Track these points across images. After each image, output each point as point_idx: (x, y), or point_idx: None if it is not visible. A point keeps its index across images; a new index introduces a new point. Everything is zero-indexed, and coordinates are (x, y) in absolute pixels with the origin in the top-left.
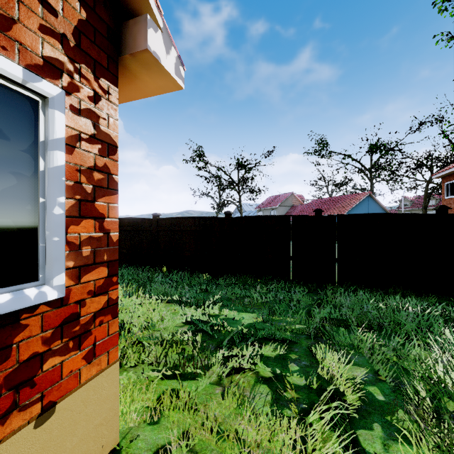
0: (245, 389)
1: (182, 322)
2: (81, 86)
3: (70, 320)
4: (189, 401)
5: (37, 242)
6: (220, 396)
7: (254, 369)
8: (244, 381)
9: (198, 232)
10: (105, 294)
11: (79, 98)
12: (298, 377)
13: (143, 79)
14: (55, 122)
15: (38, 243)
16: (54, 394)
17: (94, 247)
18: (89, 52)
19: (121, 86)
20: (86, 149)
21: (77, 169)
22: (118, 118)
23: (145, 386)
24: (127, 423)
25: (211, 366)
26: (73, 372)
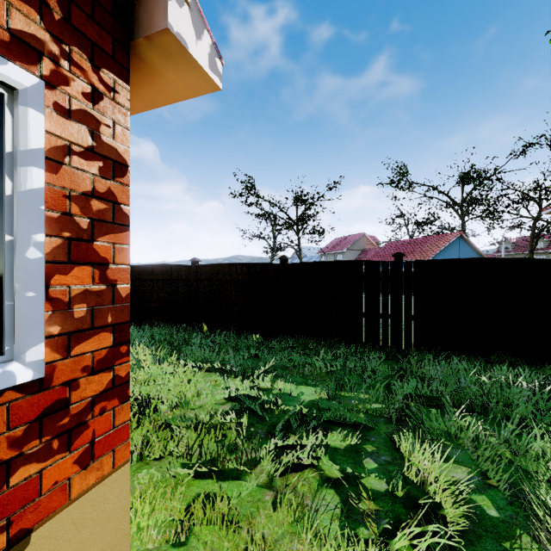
0: (304, 495)
1: (224, 398)
2: (71, 77)
3: (54, 409)
4: (228, 512)
5: (1, 300)
6: (271, 508)
7: (317, 465)
8: (303, 483)
9: (247, 282)
10: (109, 369)
11: (69, 94)
12: (376, 479)
13: (166, 75)
14: (29, 125)
15: (3, 301)
16: (29, 517)
17: (92, 306)
18: (85, 30)
19: (138, 87)
20: (79, 167)
21: (66, 195)
22: (128, 127)
23: (170, 490)
24: (143, 544)
25: (260, 460)
26: (59, 484)
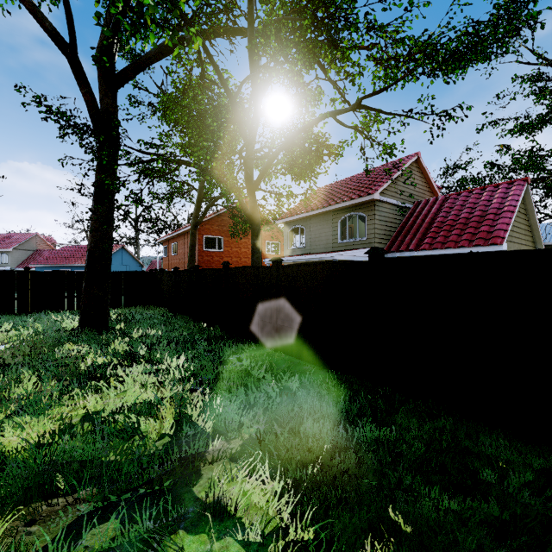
0: None
1: None
2: None
3: None
4: None
5: None
6: None
7: None
8: None
9: None
10: None
11: None
12: None
13: None
14: None
15: None
16: None
17: None
18: None
19: None
20: None
21: None
22: None
23: None
24: None
25: None
26: None
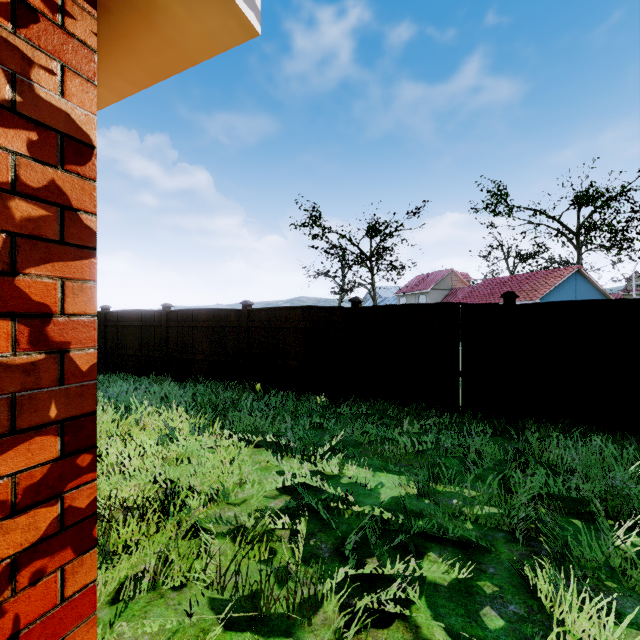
0: None
1: (276, 488)
2: None
3: None
4: None
5: None
6: None
7: (408, 616)
8: None
9: (309, 330)
10: (52, 500)
11: None
12: None
13: (170, 10)
14: None
15: None
16: None
17: (14, 391)
18: None
19: (132, 39)
20: None
21: None
22: (94, 80)
23: None
24: None
25: (323, 600)
26: None
